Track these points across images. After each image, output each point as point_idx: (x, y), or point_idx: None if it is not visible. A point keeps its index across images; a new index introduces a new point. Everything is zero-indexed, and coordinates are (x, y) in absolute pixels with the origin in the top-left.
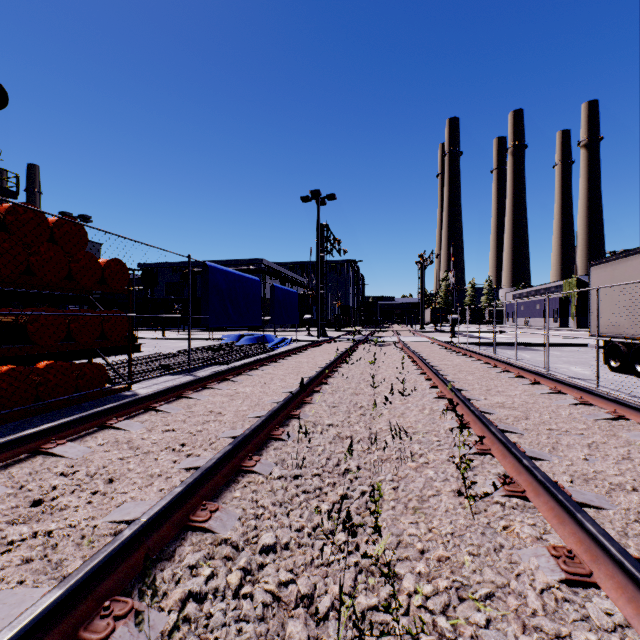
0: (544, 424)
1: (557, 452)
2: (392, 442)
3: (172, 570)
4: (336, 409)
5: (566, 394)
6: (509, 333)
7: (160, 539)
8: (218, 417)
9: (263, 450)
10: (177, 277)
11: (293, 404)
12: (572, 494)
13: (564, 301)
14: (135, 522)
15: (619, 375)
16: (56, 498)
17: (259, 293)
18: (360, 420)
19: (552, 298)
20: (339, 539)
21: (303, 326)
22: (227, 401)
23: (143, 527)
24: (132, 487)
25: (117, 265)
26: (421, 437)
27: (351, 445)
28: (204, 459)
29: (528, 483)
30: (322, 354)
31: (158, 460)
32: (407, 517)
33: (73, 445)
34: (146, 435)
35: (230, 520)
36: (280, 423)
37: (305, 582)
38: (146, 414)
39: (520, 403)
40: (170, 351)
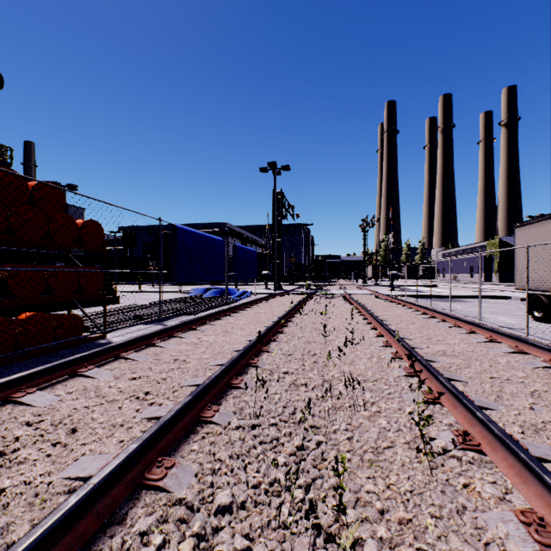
0: (485, 372)
1: (503, 401)
2: (344, 390)
3: (121, 538)
4: (291, 357)
5: (501, 343)
6: (440, 287)
7: (111, 502)
8: (182, 365)
9: (222, 399)
10: (152, 238)
11: (252, 353)
12: (527, 448)
13: (488, 259)
14: (83, 486)
15: (542, 324)
16: (16, 450)
17: (222, 252)
18: (313, 368)
19: (477, 256)
20: (296, 497)
21: (261, 281)
22: (191, 349)
23: (91, 492)
24: (93, 438)
25: (93, 225)
26: (371, 385)
27: (309, 403)
28: (165, 409)
29: (483, 436)
30: (278, 305)
31: (121, 409)
32: (364, 471)
33: (42, 394)
34: (113, 383)
35: (186, 477)
36: (239, 371)
37: (261, 550)
38: (116, 362)
39: (460, 351)
40: (144, 303)
